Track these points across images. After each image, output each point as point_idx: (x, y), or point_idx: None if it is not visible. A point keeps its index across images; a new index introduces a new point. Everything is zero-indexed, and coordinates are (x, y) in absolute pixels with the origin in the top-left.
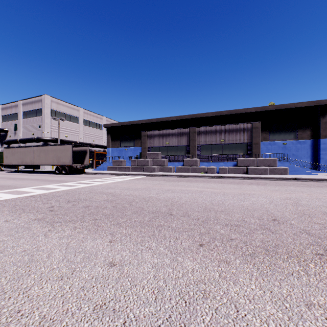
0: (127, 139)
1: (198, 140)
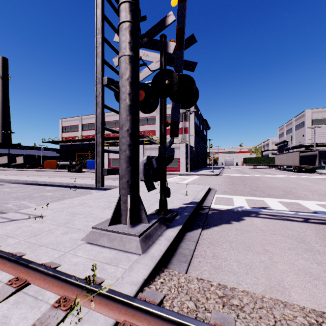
0: None
1: None
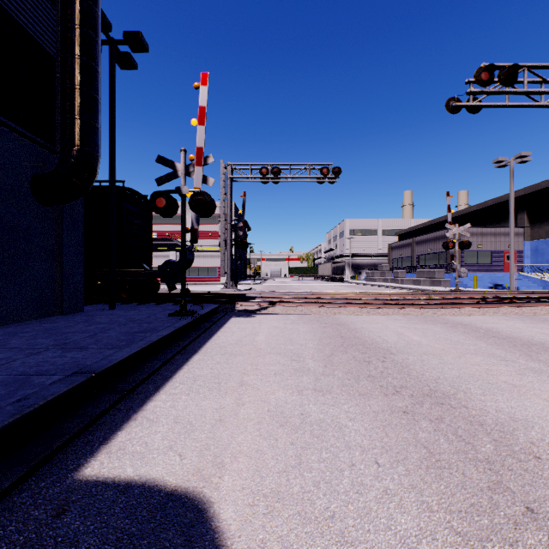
0: None
1: (417, 251)
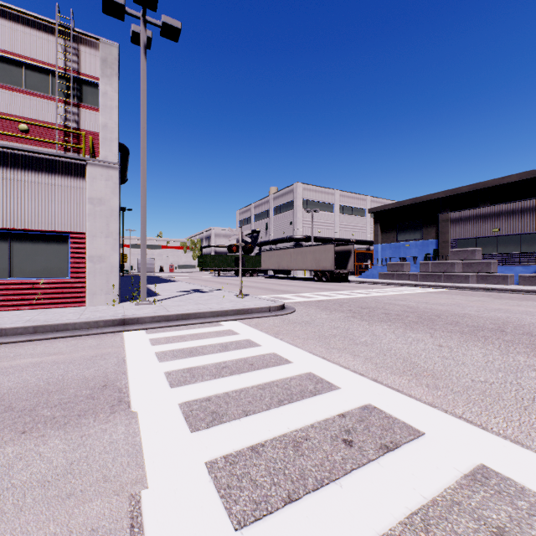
0: (408, 227)
1: None
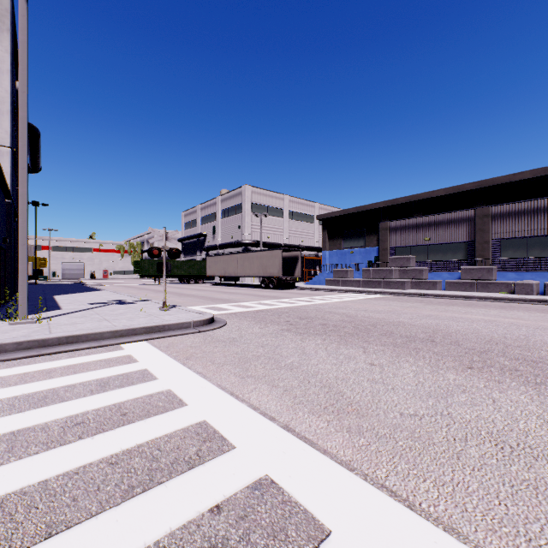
0: (353, 235)
1: (494, 231)
